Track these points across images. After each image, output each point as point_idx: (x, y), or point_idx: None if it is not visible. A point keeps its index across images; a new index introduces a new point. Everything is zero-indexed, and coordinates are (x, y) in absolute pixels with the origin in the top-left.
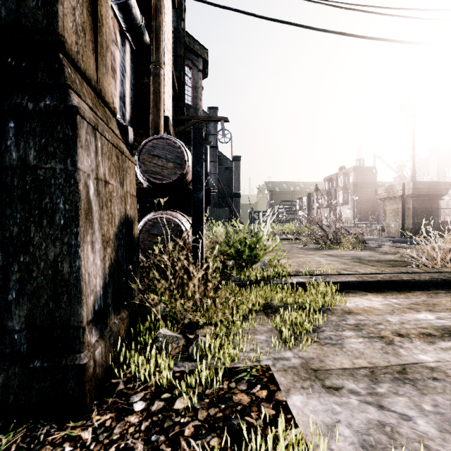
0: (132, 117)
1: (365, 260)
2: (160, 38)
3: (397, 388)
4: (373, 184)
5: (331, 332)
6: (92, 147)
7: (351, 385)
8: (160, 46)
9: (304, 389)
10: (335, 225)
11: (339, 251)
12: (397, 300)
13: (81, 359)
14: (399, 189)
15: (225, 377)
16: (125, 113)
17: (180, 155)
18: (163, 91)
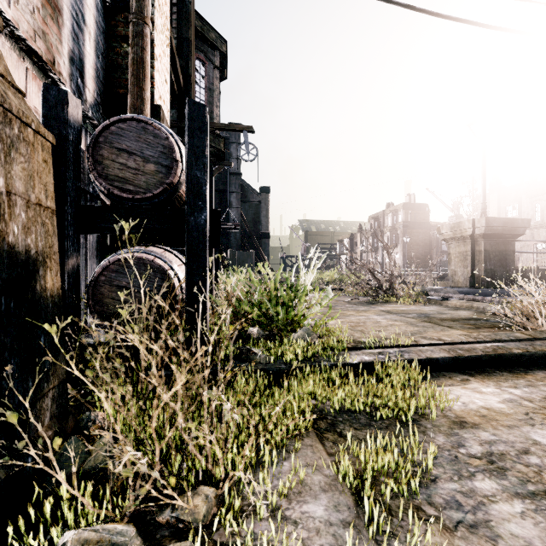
0: (101, 101)
1: (436, 318)
2: None
3: None
4: (426, 225)
5: (452, 484)
6: None
7: None
8: None
9: None
10: (392, 273)
11: (398, 306)
12: (521, 391)
13: None
14: (469, 227)
15: None
16: (84, 89)
17: (168, 151)
18: (153, 67)
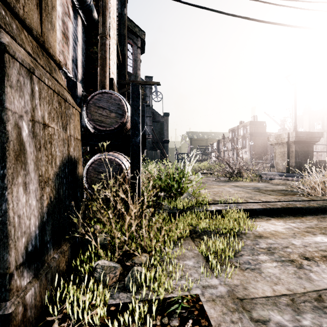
0: (84, 78)
1: (263, 190)
2: (106, 15)
3: (319, 320)
4: (264, 134)
5: (249, 257)
6: (27, 89)
7: (277, 317)
8: (106, 21)
9: (234, 323)
10: (239, 164)
11: (242, 183)
12: (295, 224)
13: (6, 309)
14: (285, 137)
15: (158, 310)
16: (77, 73)
17: (121, 107)
18: (109, 58)
